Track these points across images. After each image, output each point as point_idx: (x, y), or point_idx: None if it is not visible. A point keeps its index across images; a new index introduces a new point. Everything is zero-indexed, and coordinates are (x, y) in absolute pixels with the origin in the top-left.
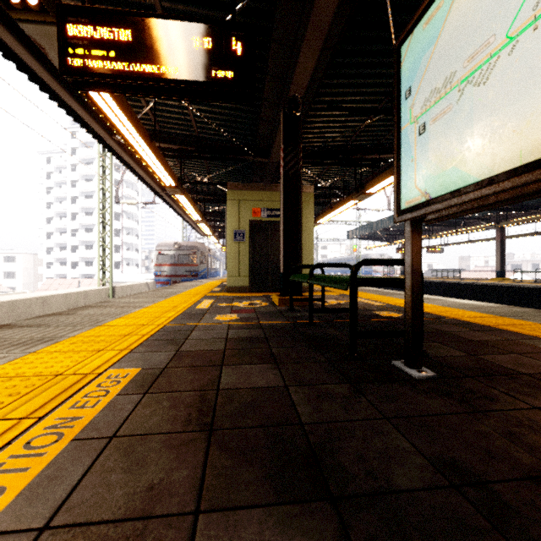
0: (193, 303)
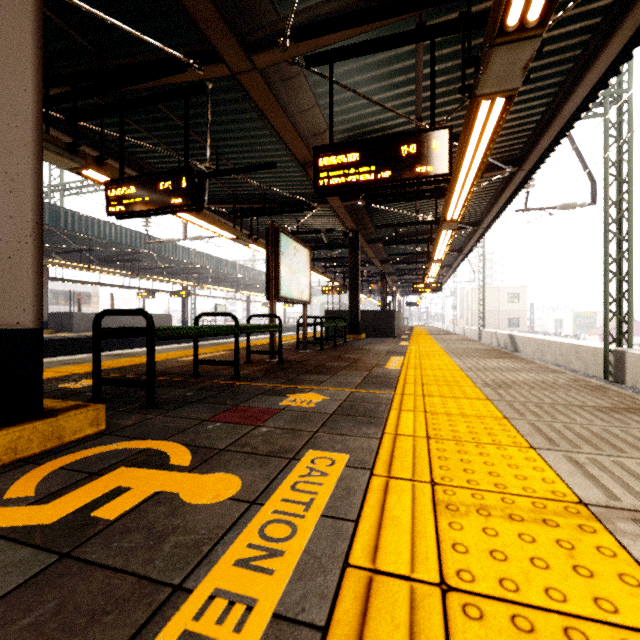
0: (353, 602)
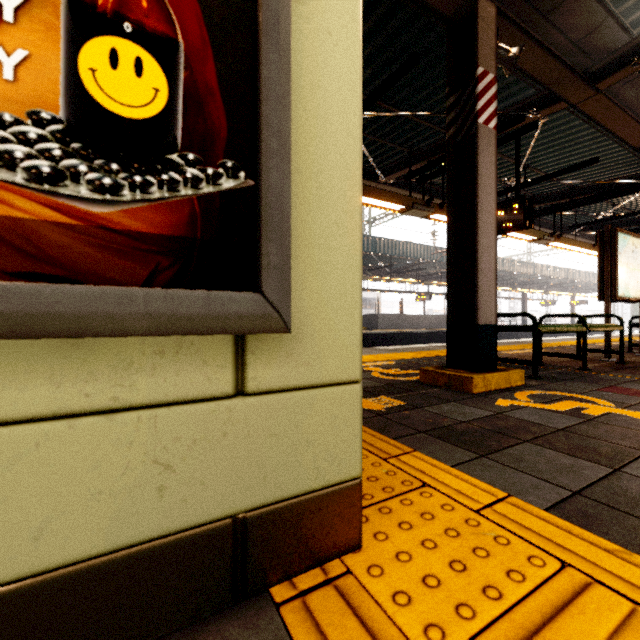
0: None
